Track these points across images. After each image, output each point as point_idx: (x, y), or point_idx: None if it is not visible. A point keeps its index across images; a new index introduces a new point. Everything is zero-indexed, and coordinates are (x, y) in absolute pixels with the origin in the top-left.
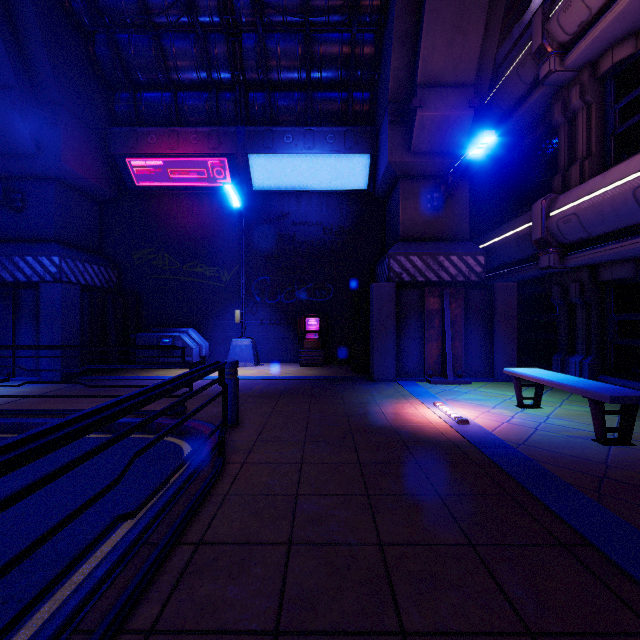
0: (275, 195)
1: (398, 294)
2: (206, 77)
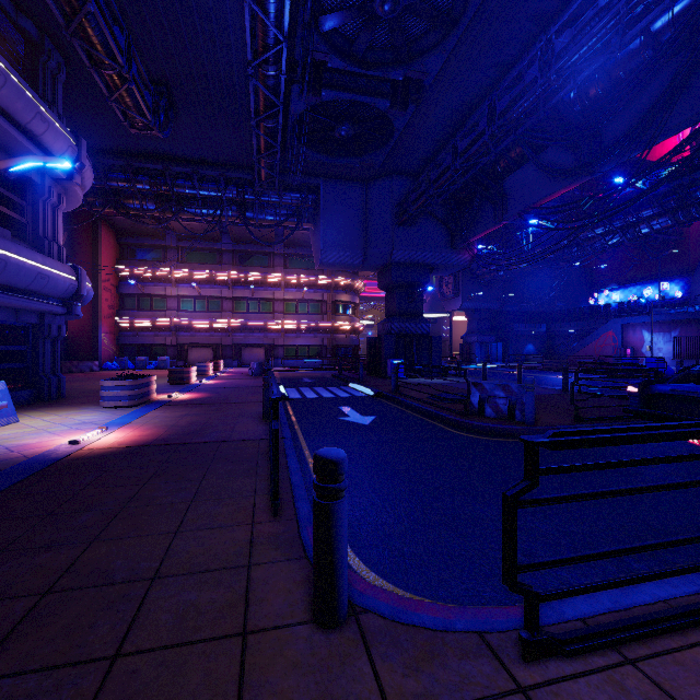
0: None
1: None
2: None
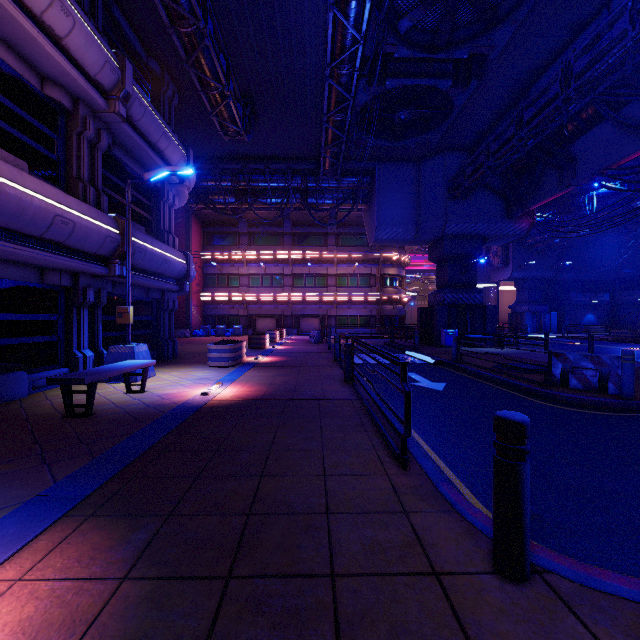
0: None
1: None
2: None
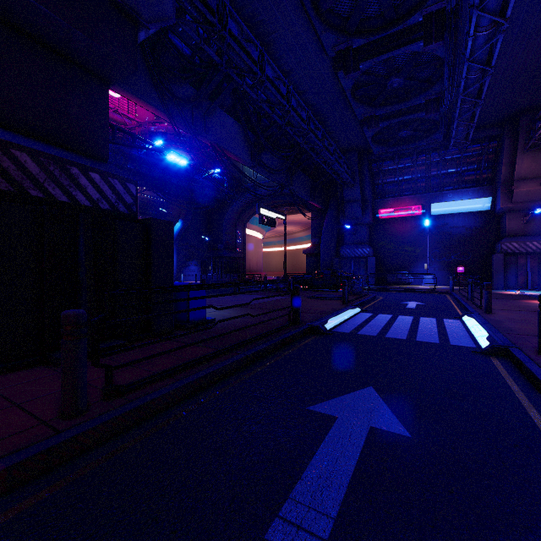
0: (441, 216)
1: (505, 258)
2: (414, 178)
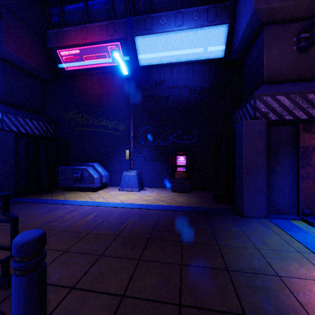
0: (154, 68)
1: (268, 131)
2: None
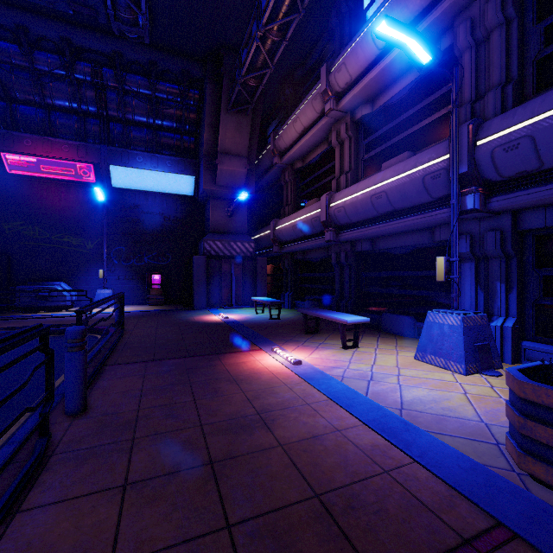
0: (129, 192)
1: (208, 262)
2: (77, 108)
